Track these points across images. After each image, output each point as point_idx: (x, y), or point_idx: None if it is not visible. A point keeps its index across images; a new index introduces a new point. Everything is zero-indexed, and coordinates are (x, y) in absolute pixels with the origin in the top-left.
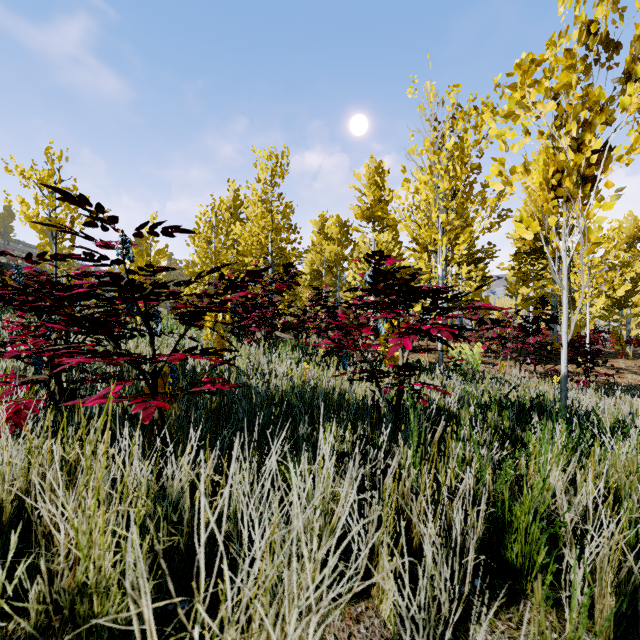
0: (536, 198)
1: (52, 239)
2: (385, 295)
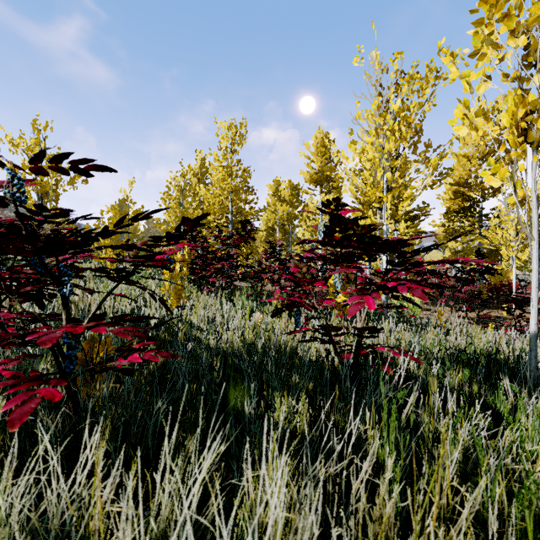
0: (464, 163)
1: (38, 200)
2: (342, 247)
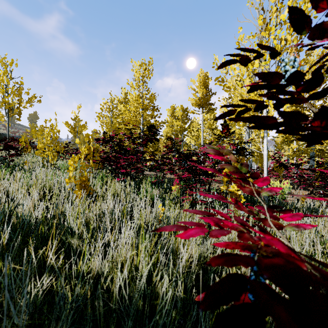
0: None
1: (5, 114)
2: None
